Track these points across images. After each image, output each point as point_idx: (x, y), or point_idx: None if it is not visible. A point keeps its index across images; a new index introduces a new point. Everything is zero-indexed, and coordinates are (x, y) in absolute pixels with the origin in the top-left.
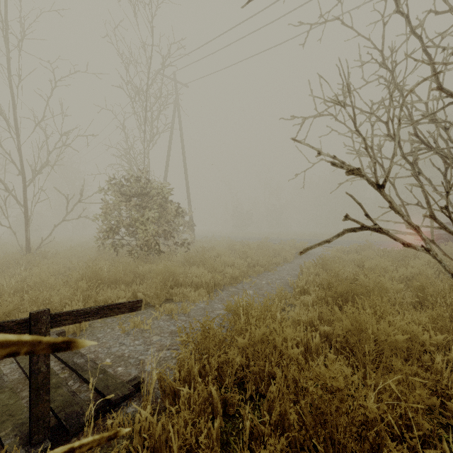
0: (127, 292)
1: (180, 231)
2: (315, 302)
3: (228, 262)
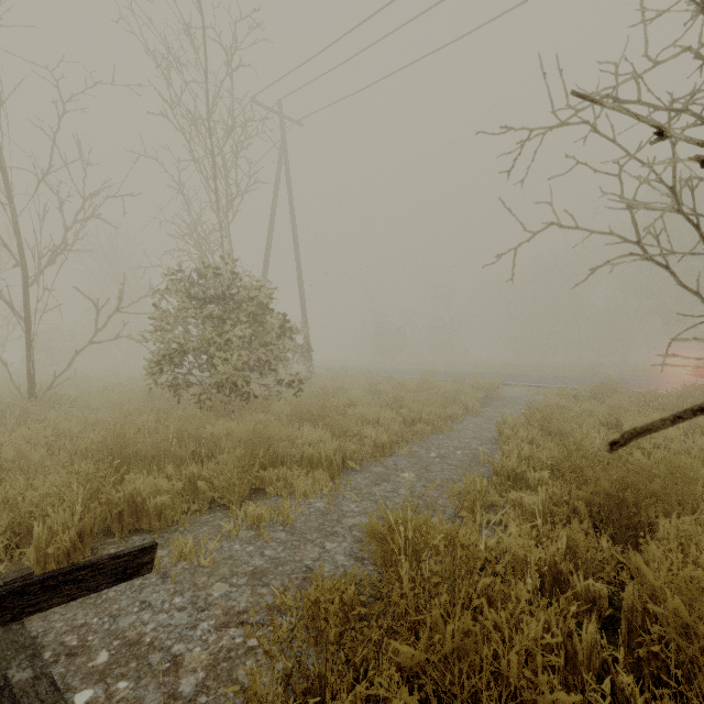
0: (174, 481)
1: (288, 361)
2: (546, 508)
3: (369, 417)
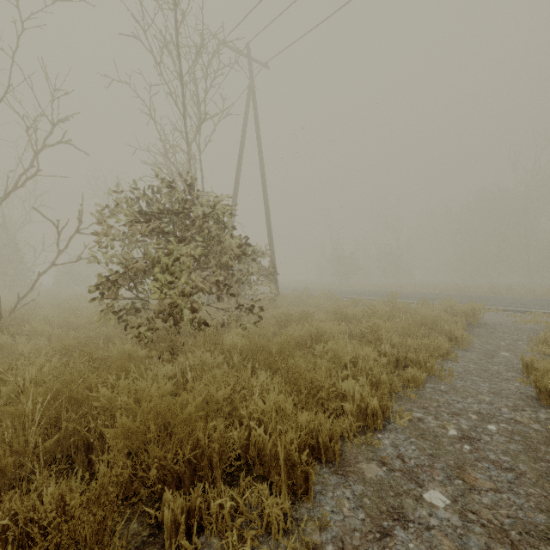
0: None
1: (253, 283)
2: None
3: (345, 359)
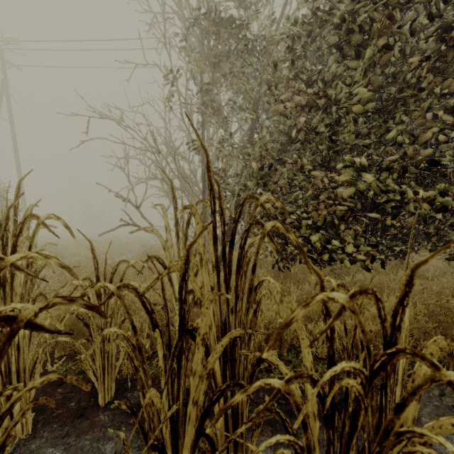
0: None
1: None
2: None
3: (76, 253)
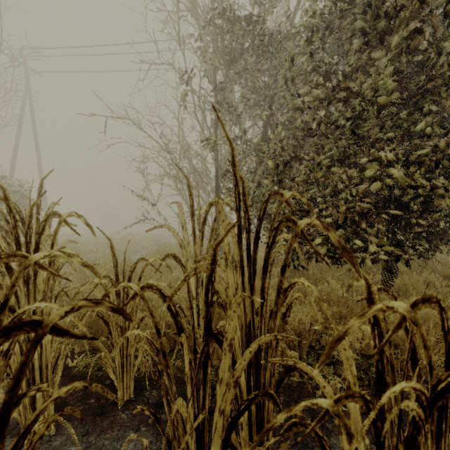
0: None
1: None
2: None
3: (93, 250)
